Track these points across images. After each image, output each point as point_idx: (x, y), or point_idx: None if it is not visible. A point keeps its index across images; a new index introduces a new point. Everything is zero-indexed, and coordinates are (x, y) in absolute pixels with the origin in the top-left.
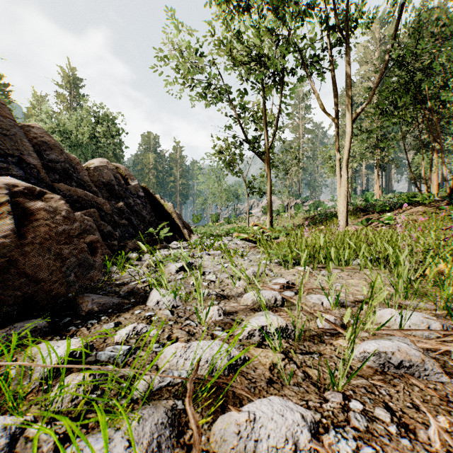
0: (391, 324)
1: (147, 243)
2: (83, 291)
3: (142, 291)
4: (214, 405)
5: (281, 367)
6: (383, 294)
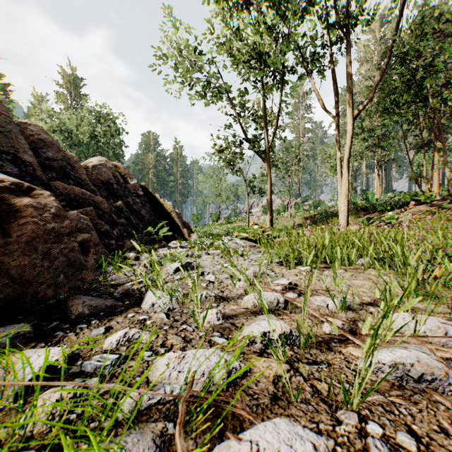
0: (404, 329)
1: (146, 243)
2: (76, 293)
3: (137, 292)
4: (210, 432)
5: (286, 380)
6: (413, 302)
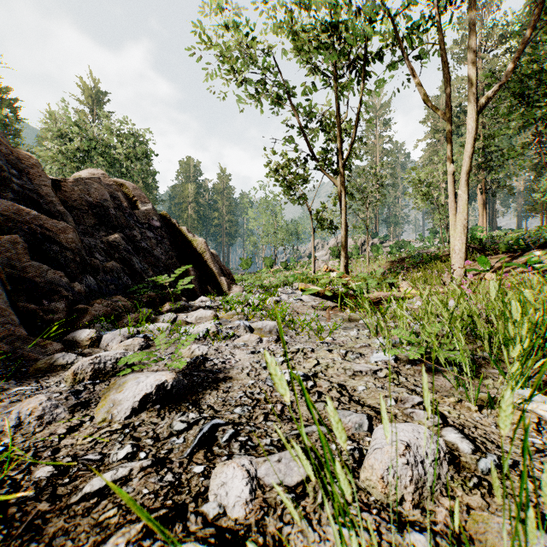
0: None
1: (149, 302)
2: None
3: None
4: None
5: None
6: None
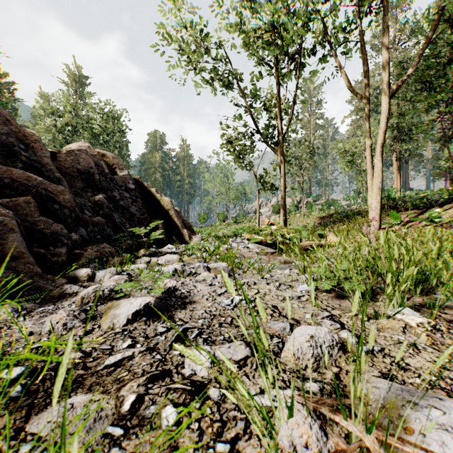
0: None
1: (127, 248)
2: None
3: None
4: None
5: None
6: None
